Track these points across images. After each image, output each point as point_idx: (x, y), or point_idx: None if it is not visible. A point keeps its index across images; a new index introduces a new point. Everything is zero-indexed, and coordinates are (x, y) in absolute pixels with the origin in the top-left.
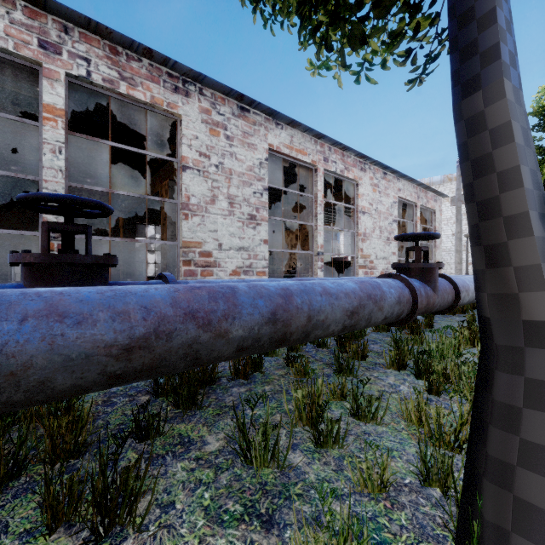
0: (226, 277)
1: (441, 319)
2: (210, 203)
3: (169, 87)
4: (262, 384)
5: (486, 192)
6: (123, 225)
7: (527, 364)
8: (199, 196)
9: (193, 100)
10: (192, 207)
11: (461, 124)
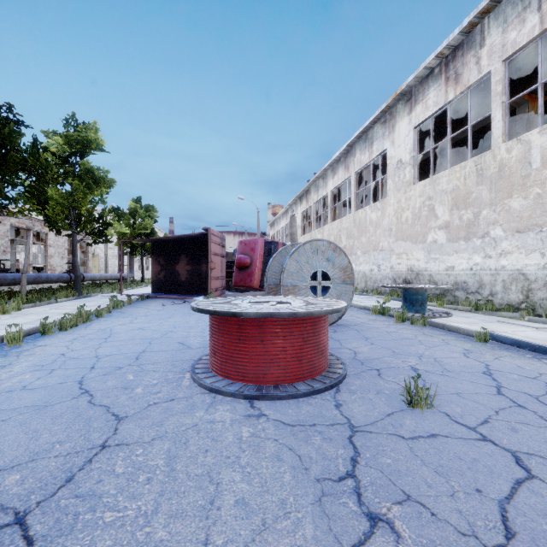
0: None
1: None
2: None
3: None
4: None
5: (75, 265)
6: None
7: (77, 278)
8: None
9: None
10: None
11: (73, 260)
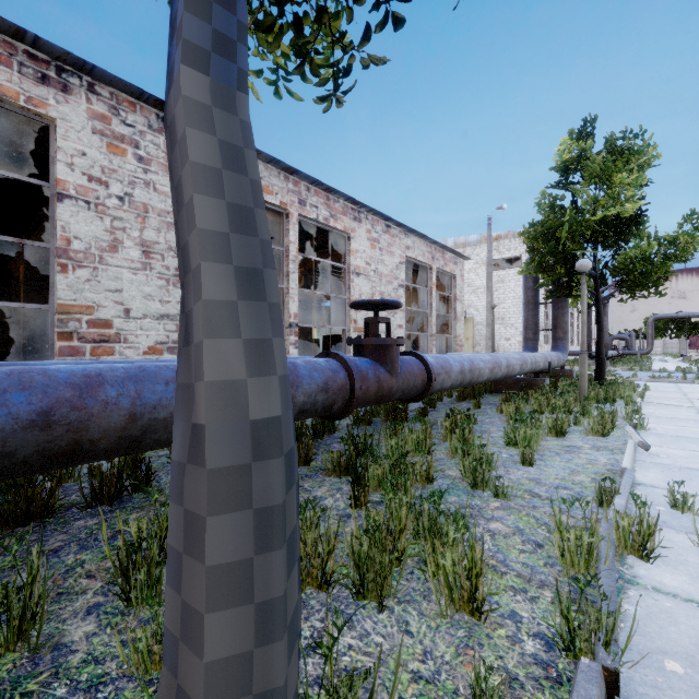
0: (138, 356)
1: (445, 407)
2: (109, 250)
3: (31, 74)
4: (132, 511)
5: (183, 234)
6: (23, 279)
7: (185, 488)
8: (89, 239)
9: (77, 99)
10: (76, 254)
11: (168, 134)
